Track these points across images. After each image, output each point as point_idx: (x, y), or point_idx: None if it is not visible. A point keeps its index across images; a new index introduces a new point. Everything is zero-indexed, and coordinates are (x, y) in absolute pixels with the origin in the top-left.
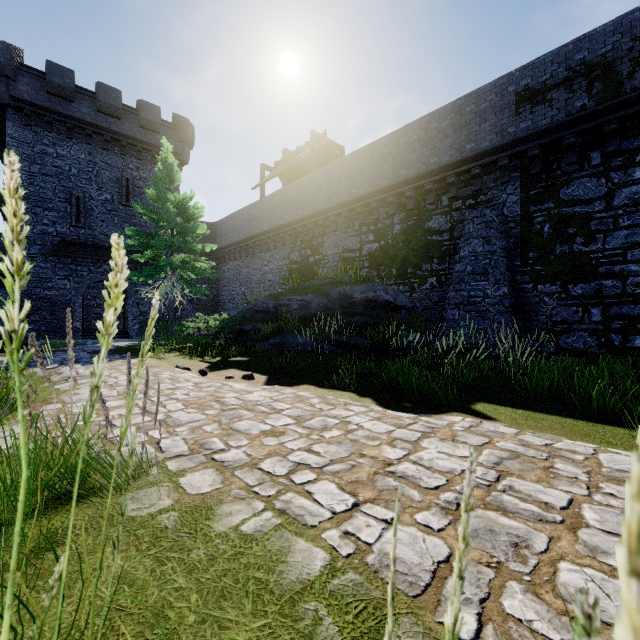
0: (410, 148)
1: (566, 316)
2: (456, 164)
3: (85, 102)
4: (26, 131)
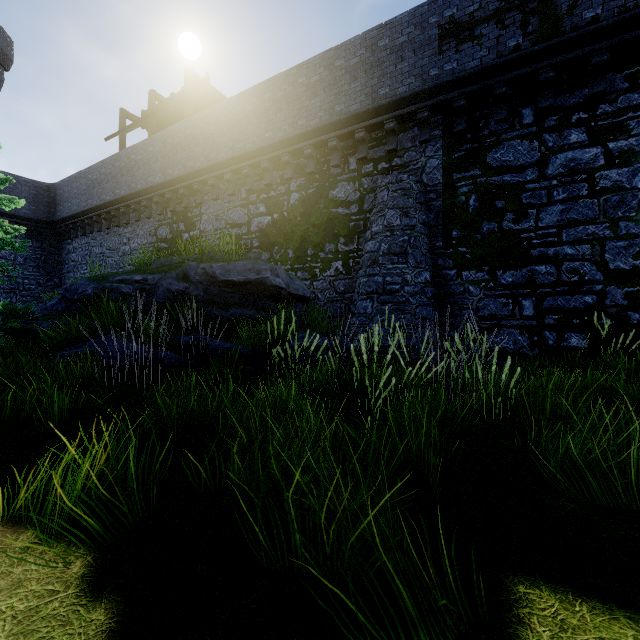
0: (310, 91)
1: (495, 310)
2: (367, 114)
3: None
4: None
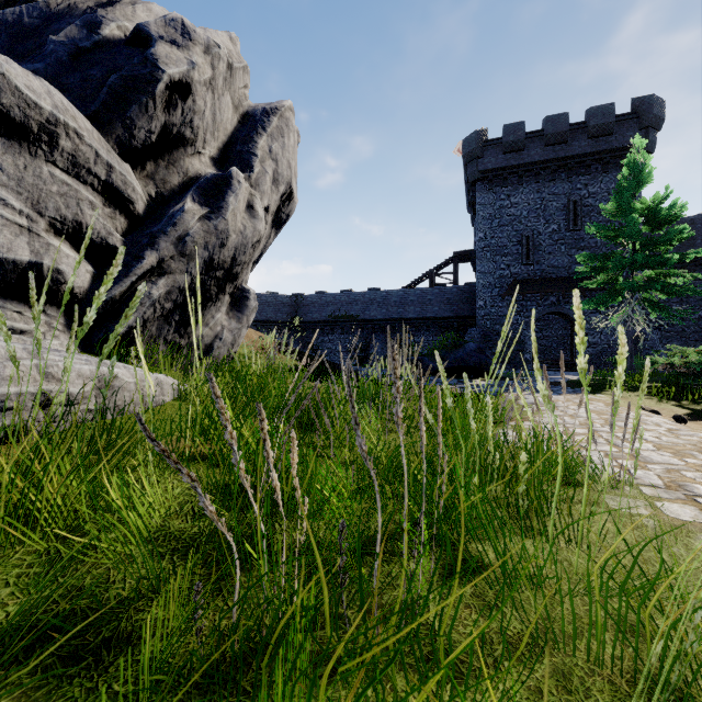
0: None
1: None
2: None
3: (533, 144)
4: (489, 195)
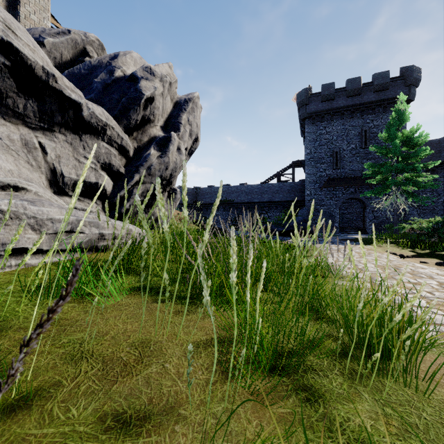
0: None
1: None
2: None
3: (340, 96)
4: (313, 127)
